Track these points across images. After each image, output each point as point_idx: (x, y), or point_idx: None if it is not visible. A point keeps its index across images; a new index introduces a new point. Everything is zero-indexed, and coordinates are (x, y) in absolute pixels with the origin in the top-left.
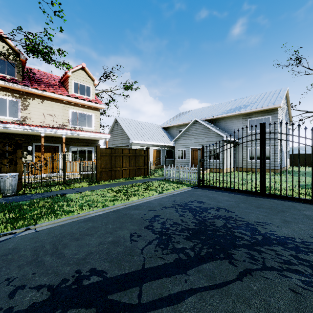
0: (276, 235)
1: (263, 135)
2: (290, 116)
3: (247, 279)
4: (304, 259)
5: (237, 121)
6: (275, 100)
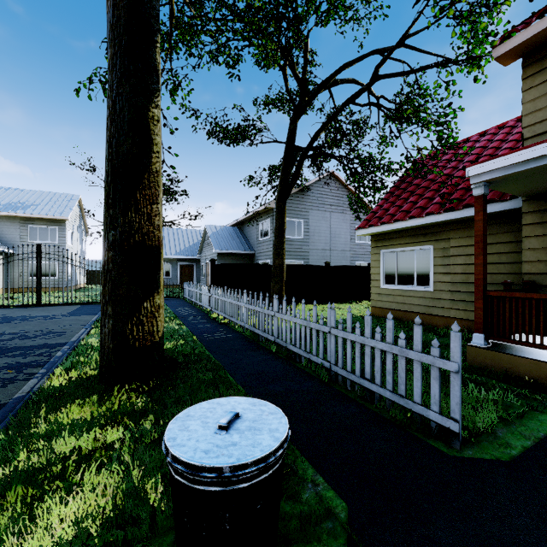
0: (40, 316)
1: (40, 254)
2: (86, 227)
3: (19, 323)
4: (50, 317)
5: (11, 225)
6: (64, 211)
